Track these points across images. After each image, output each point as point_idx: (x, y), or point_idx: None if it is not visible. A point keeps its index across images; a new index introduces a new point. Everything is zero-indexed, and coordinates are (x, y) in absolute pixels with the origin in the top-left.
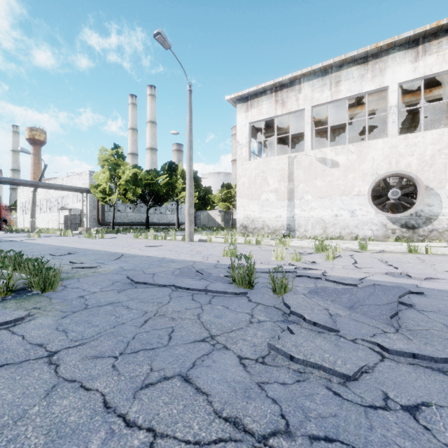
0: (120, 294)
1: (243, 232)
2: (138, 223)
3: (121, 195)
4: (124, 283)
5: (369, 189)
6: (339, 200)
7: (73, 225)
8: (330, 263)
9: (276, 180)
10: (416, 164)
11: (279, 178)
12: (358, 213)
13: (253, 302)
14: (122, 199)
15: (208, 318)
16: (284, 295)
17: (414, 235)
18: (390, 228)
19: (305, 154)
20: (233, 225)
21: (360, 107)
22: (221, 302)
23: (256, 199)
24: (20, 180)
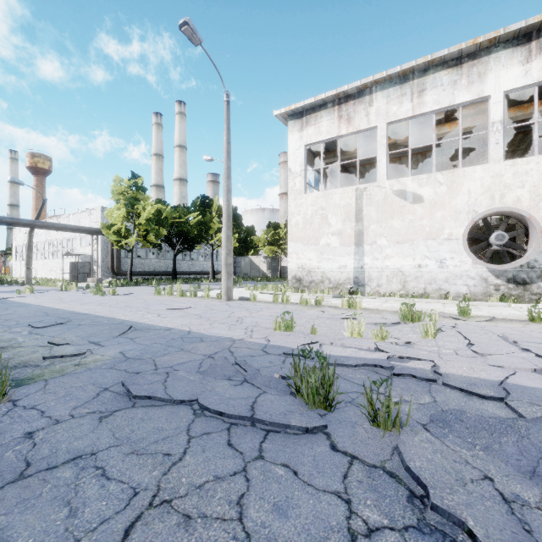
0: (102, 426)
1: (297, 286)
2: (163, 272)
3: (141, 238)
4: (118, 392)
5: (465, 231)
6: (423, 246)
7: (80, 274)
8: (432, 344)
9: (339, 219)
10: (528, 199)
11: (344, 216)
12: (448, 263)
13: (340, 454)
14: (142, 242)
15: (259, 519)
16: (399, 440)
17: (525, 293)
18: (493, 283)
19: (378, 185)
20: (281, 274)
21: (448, 125)
22: (281, 451)
23: (313, 244)
24: (11, 219)
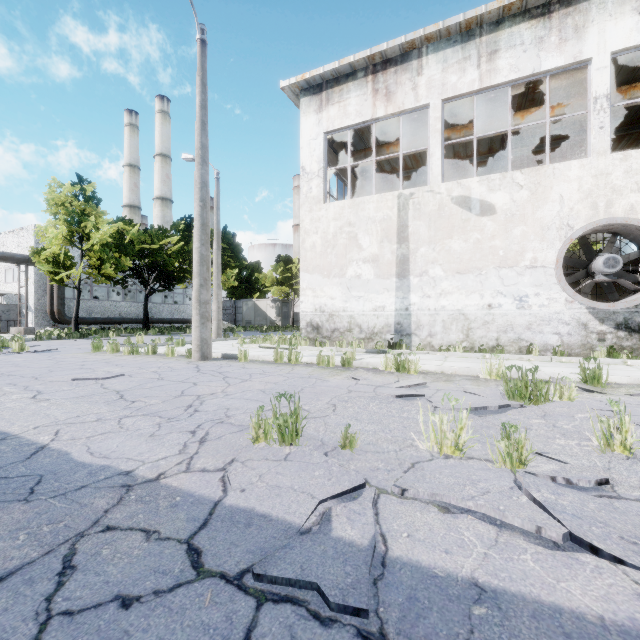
0: None
1: (314, 336)
2: (131, 320)
3: (93, 269)
4: None
5: (560, 254)
6: (495, 277)
7: (3, 322)
8: None
9: (374, 239)
10: None
11: (381, 235)
12: (531, 301)
13: None
14: (93, 276)
15: None
16: None
17: None
18: (596, 331)
19: (430, 190)
20: (295, 323)
21: (520, 114)
22: None
23: (337, 276)
24: None
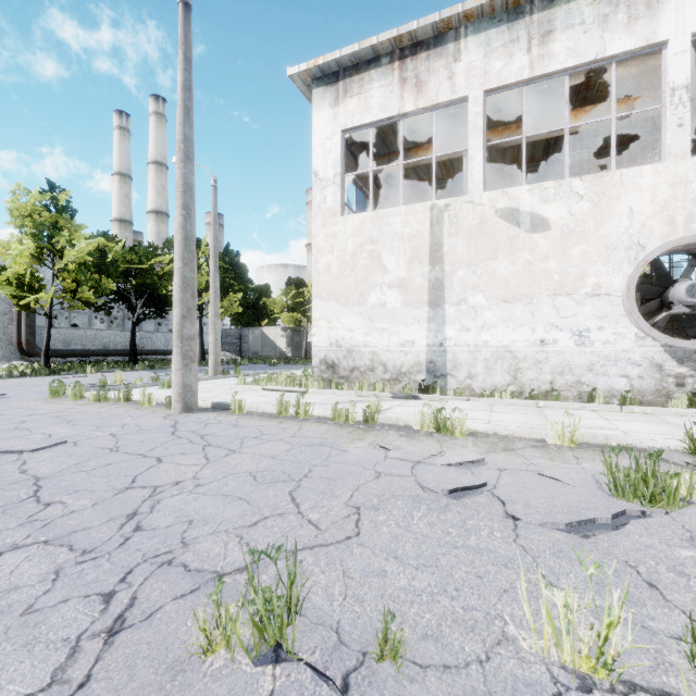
0: None
1: (328, 376)
2: (117, 351)
3: (67, 293)
4: None
5: (632, 280)
6: (549, 307)
7: None
8: None
9: (402, 259)
10: None
11: (410, 255)
12: (594, 336)
13: None
14: (67, 300)
15: None
16: None
17: None
18: (673, 373)
19: (470, 200)
20: (308, 354)
21: (572, 113)
22: None
23: (357, 304)
24: None
